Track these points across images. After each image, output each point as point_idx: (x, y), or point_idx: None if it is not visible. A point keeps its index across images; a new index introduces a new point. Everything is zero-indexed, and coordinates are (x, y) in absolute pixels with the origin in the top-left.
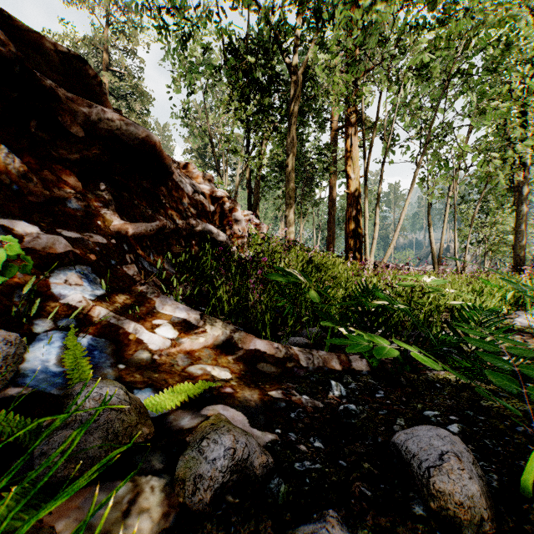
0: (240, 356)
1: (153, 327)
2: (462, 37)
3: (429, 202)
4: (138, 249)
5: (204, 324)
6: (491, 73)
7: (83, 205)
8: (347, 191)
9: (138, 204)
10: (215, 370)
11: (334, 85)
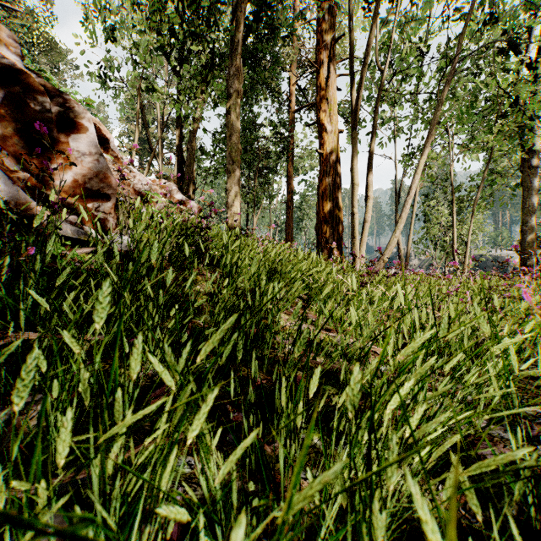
0: None
1: None
2: None
3: (396, 197)
4: None
5: None
6: None
7: None
8: (320, 151)
9: None
10: None
11: None
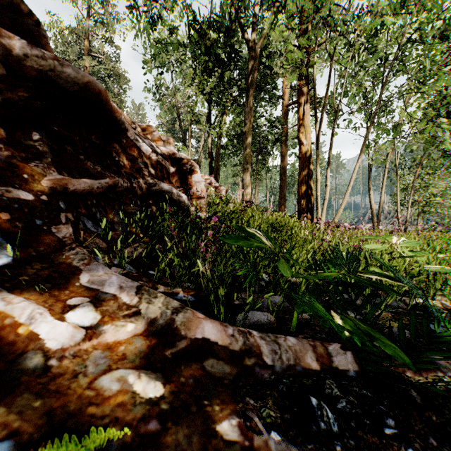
0: (182, 349)
1: (64, 310)
2: (414, 3)
3: (369, 168)
4: (81, 207)
5: (139, 301)
6: (439, 42)
7: (6, 155)
8: (299, 156)
9: (84, 159)
10: (141, 381)
11: (288, 53)
